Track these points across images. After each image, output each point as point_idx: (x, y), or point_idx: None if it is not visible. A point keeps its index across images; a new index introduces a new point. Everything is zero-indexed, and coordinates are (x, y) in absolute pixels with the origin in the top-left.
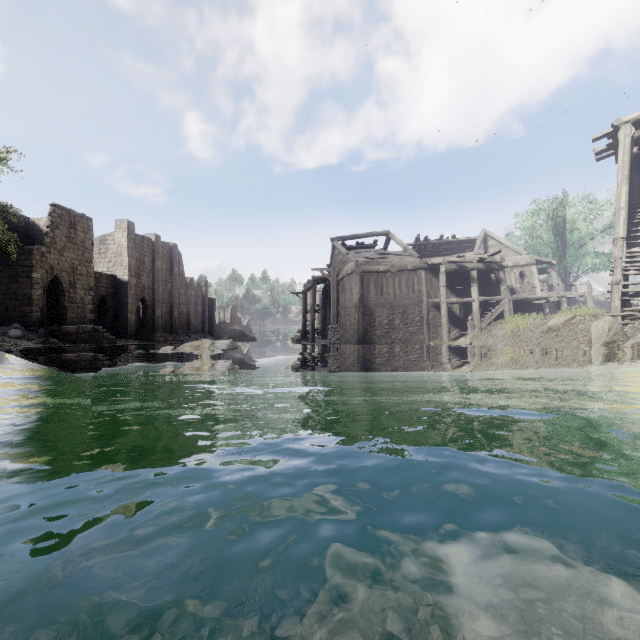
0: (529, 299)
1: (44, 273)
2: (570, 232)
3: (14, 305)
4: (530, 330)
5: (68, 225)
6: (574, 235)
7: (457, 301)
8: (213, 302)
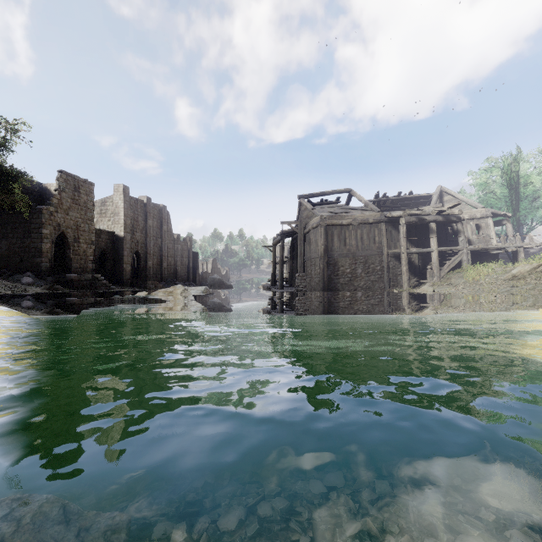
0: (487, 249)
1: (52, 229)
2: (523, 187)
3: (27, 257)
4: (492, 278)
5: (73, 189)
6: (527, 190)
7: (417, 251)
8: (197, 255)
